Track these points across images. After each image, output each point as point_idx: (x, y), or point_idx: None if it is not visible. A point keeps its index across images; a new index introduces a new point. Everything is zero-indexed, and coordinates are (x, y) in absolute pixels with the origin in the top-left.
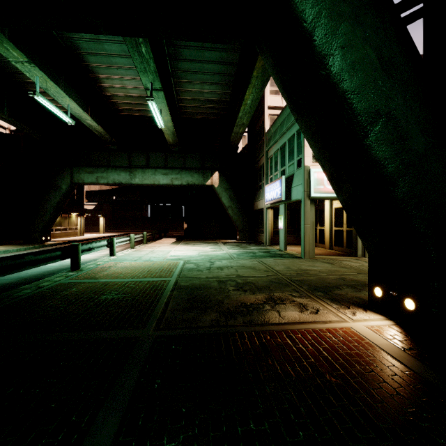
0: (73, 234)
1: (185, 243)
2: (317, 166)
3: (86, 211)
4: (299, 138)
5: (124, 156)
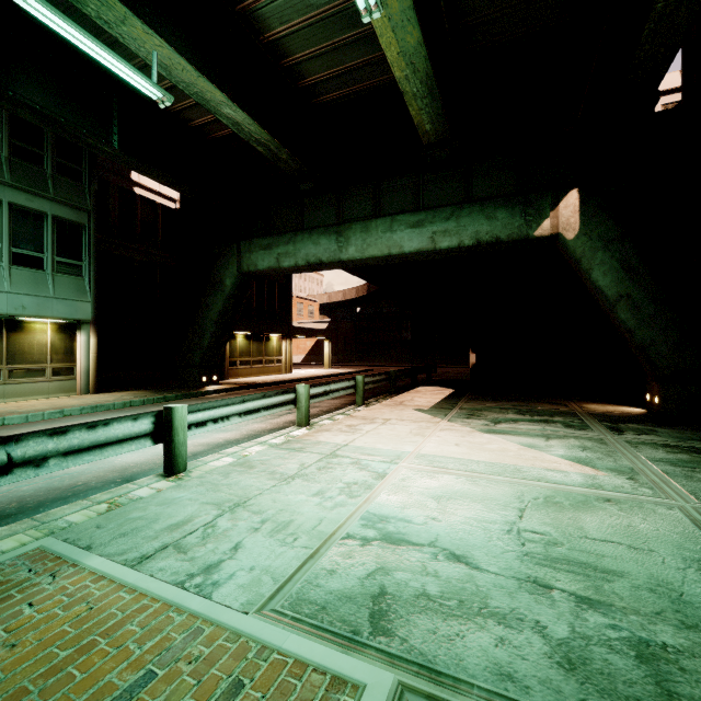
0: (273, 370)
1: (468, 412)
2: None
3: (295, 330)
4: None
5: (329, 203)
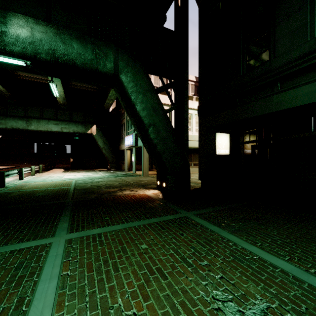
0: None
1: (72, 171)
2: None
3: None
4: None
5: (21, 108)
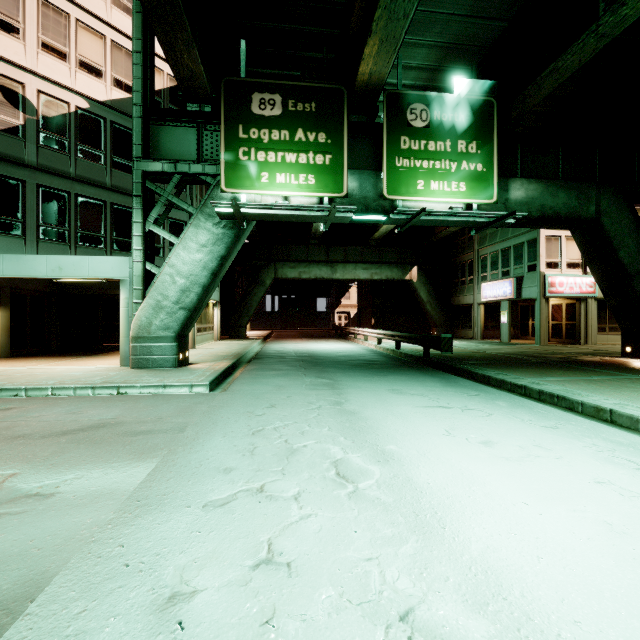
0: None
1: None
2: (549, 271)
3: None
4: (530, 247)
5: (322, 250)
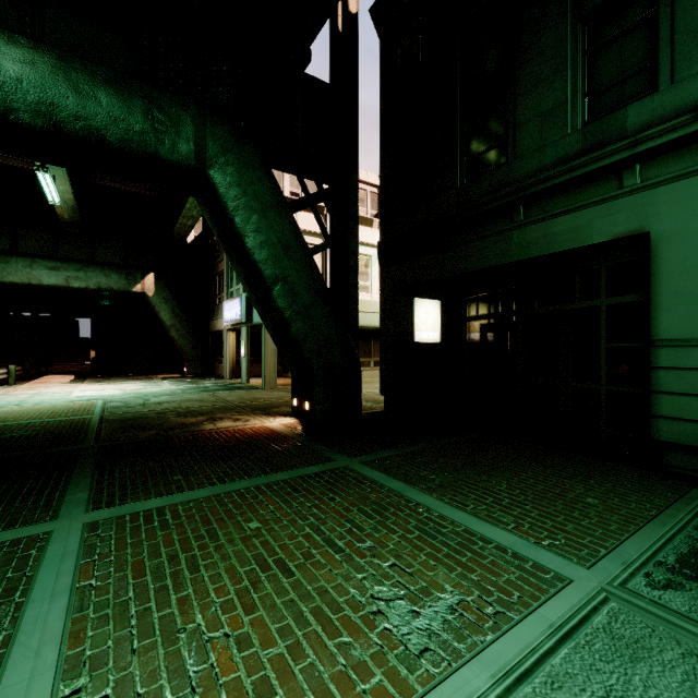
0: None
1: (96, 381)
2: None
3: None
4: None
5: None
